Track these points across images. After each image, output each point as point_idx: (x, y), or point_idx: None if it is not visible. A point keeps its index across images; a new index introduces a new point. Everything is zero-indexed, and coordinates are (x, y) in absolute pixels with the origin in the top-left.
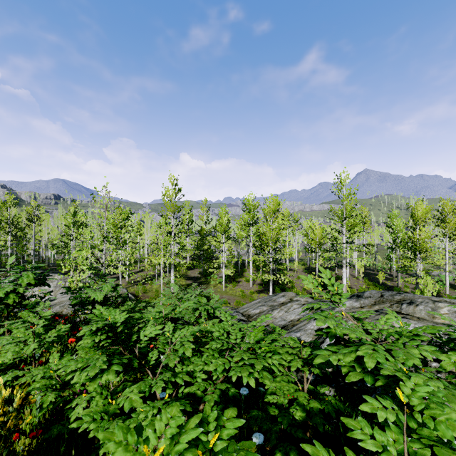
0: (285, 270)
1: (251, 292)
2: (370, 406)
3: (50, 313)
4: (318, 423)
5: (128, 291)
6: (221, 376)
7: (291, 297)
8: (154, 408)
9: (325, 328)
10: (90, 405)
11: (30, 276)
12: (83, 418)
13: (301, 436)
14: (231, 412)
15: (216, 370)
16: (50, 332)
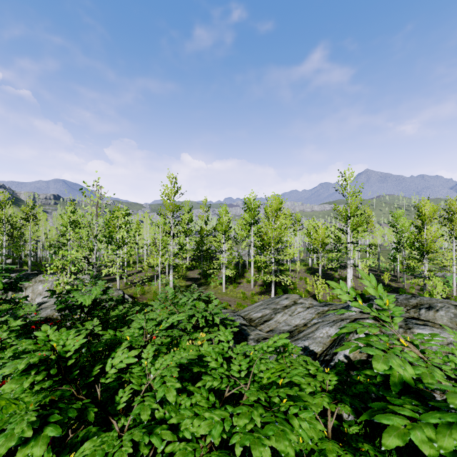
0: (287, 271)
1: (253, 294)
2: None
3: (20, 323)
4: None
5: (126, 292)
6: (217, 441)
7: (295, 299)
8: None
9: None
10: None
11: None
12: None
13: None
14: None
15: (211, 430)
16: (8, 350)
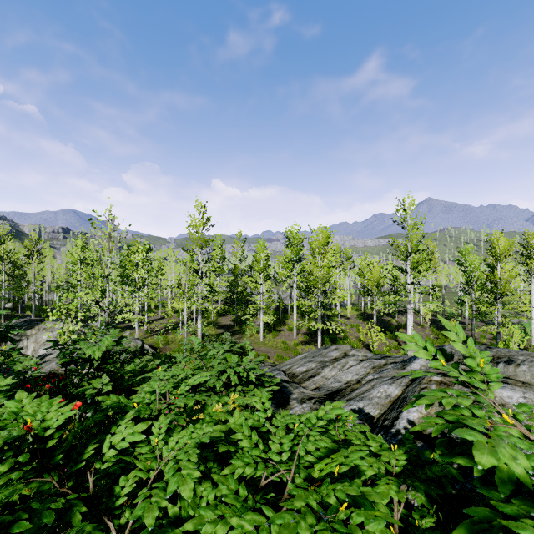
0: (335, 316)
1: (295, 343)
2: None
3: (10, 382)
4: None
5: (146, 342)
6: None
7: (346, 351)
8: None
9: None
10: None
11: None
12: None
13: None
14: None
15: None
16: None
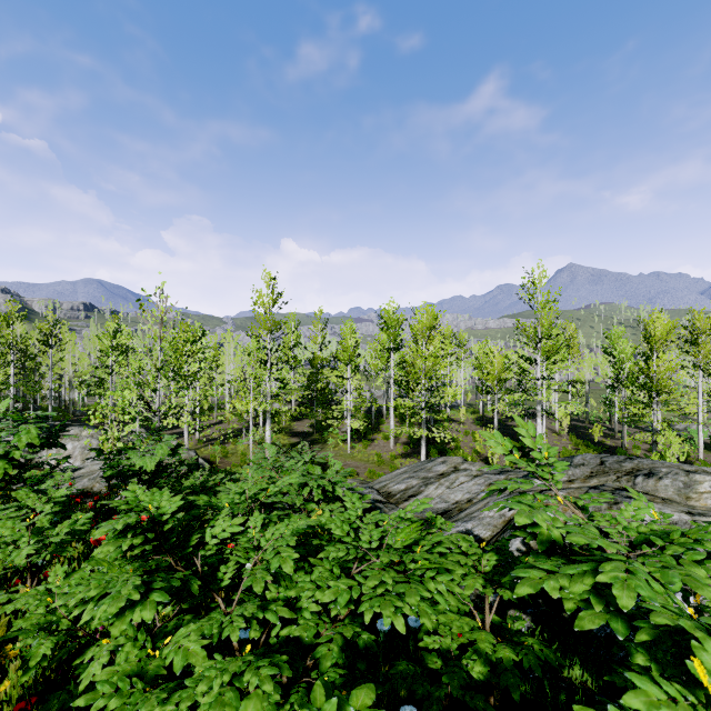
0: (445, 421)
1: (393, 456)
2: (644, 698)
3: (64, 493)
4: (511, 685)
5: (199, 454)
6: (344, 611)
7: (456, 464)
8: (225, 672)
9: (531, 526)
10: (115, 660)
11: (33, 432)
12: (98, 688)
13: (481, 706)
14: (365, 696)
15: (337, 600)
16: (59, 525)
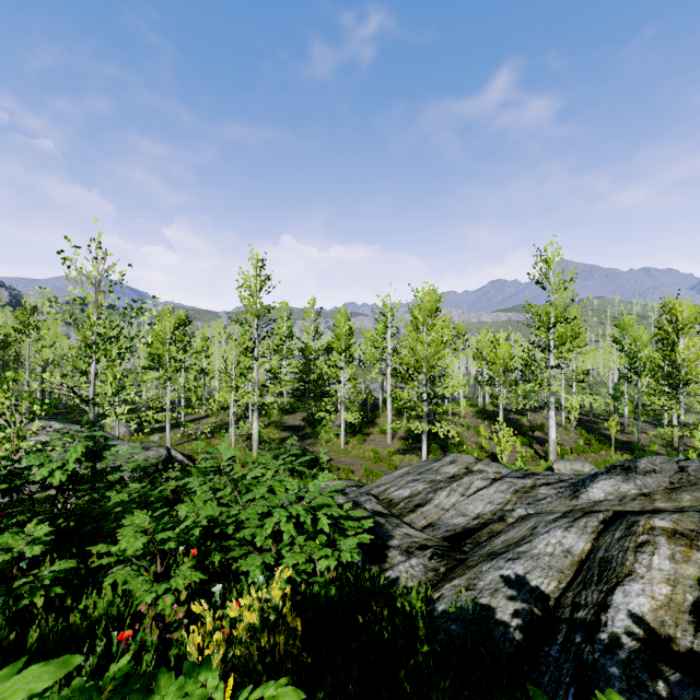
0: (444, 414)
1: (390, 452)
2: None
3: None
4: None
5: (181, 449)
6: None
7: (468, 464)
8: None
9: None
10: None
11: None
12: None
13: None
14: None
15: None
16: None
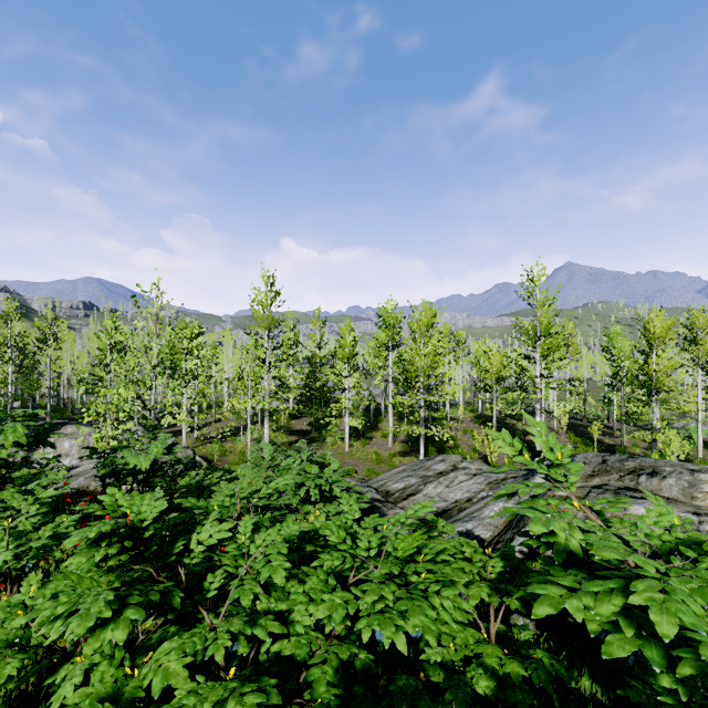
0: (444, 419)
1: (391, 454)
2: None
3: (53, 493)
4: (519, 702)
5: (197, 452)
6: (340, 629)
7: (455, 463)
8: (206, 700)
9: (545, 534)
10: (90, 679)
11: (19, 431)
12: None
13: None
14: None
15: (331, 616)
16: (43, 528)
